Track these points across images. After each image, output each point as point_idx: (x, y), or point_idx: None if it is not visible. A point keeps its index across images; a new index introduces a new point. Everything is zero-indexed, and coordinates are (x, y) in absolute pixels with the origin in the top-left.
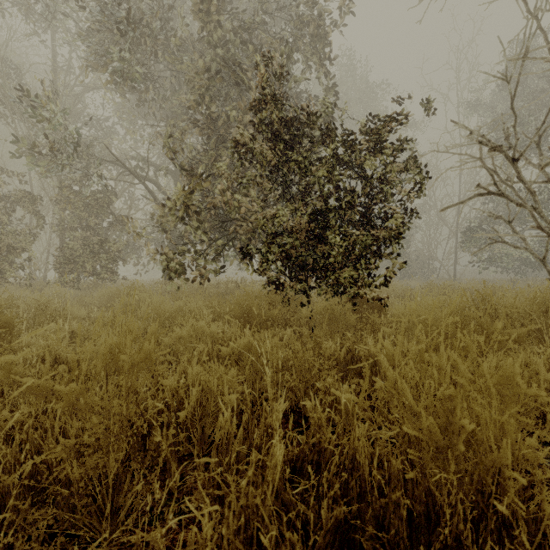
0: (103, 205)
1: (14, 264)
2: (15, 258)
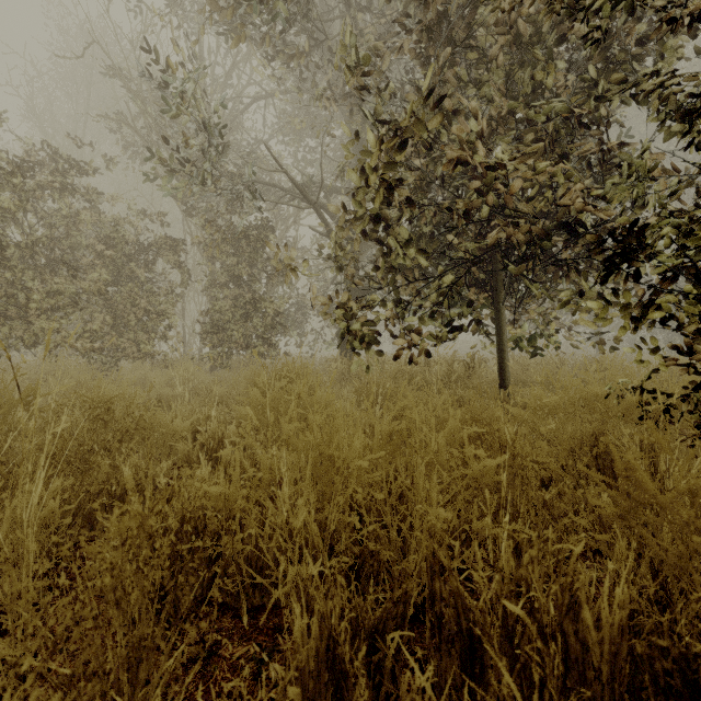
0: (257, 247)
1: (151, 333)
2: (158, 326)
